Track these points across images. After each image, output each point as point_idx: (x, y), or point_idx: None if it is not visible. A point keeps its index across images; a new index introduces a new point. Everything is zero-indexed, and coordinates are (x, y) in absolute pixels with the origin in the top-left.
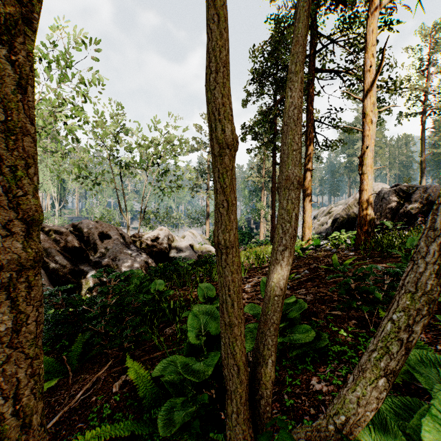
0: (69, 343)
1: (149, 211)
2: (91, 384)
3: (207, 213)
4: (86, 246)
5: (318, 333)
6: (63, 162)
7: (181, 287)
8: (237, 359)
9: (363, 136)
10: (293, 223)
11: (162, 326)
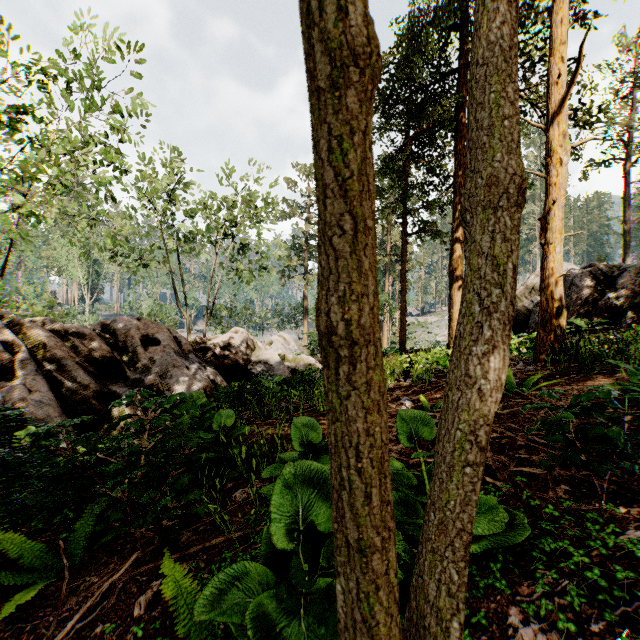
0: (79, 513)
1: (219, 305)
2: (98, 596)
3: (304, 308)
4: (122, 356)
5: (508, 513)
6: (95, 234)
7: (264, 420)
8: (380, 637)
9: (548, 185)
10: (512, 288)
11: (230, 486)
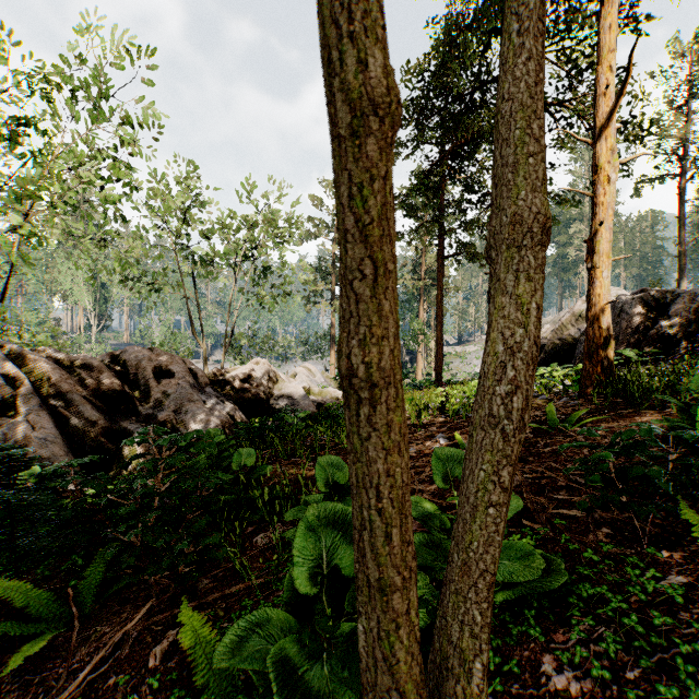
0: (88, 559)
1: (239, 333)
2: (111, 647)
3: (331, 337)
4: (133, 389)
5: (545, 557)
6: (103, 256)
7: (288, 459)
8: (400, 675)
9: (594, 205)
10: (535, 328)
11: (250, 530)
